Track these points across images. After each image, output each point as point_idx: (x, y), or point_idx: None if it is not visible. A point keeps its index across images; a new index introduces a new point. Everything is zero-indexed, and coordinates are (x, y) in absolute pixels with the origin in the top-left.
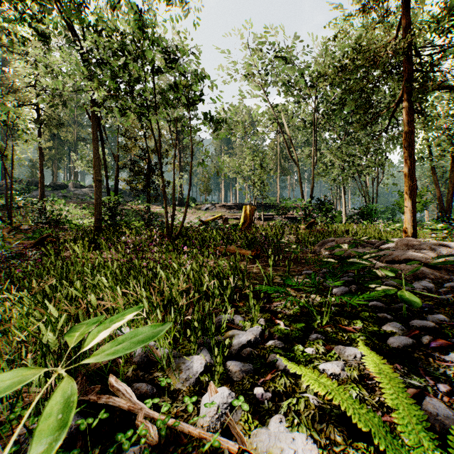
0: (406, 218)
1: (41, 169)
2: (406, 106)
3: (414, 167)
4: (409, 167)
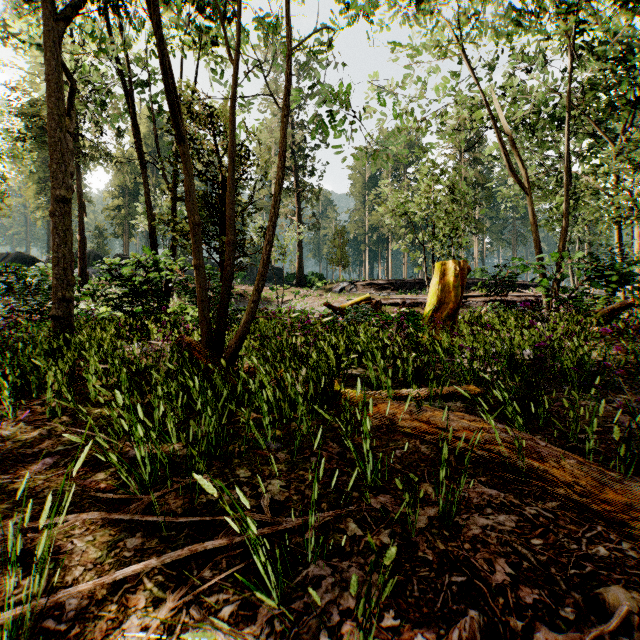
0: None
1: (81, 228)
2: None
3: None
4: None
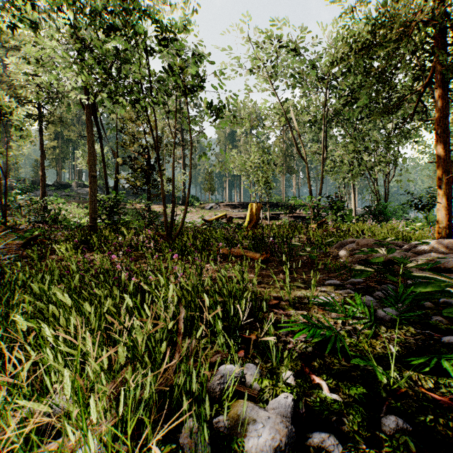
0: (438, 216)
1: (42, 167)
2: (440, 87)
3: (449, 157)
4: (443, 156)
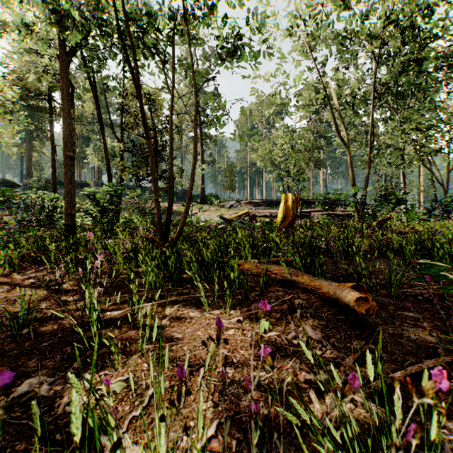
0: None
1: (53, 164)
2: None
3: None
4: None
